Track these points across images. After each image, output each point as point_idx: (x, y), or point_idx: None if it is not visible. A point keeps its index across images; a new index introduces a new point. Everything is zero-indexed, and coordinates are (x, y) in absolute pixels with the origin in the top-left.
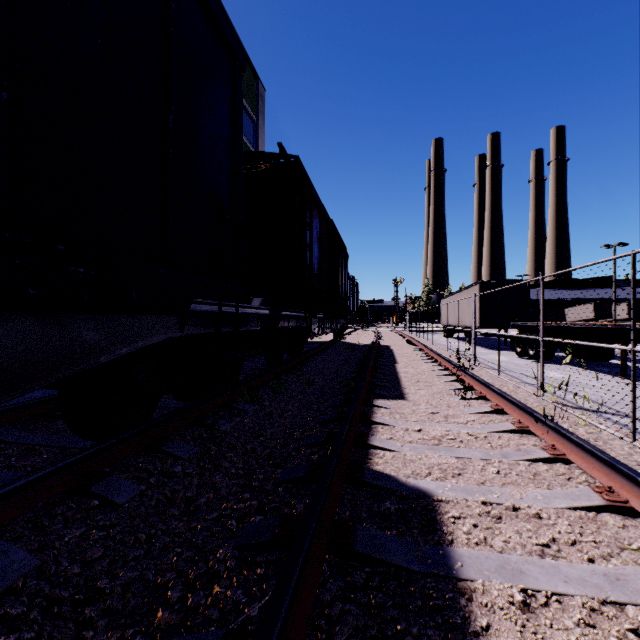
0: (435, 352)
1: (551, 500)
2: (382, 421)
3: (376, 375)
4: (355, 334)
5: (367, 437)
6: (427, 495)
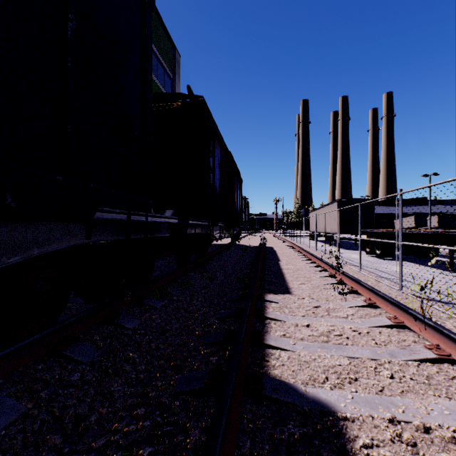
0: (308, 252)
1: None
2: (274, 317)
3: (265, 271)
4: (247, 238)
5: (263, 336)
6: (330, 410)
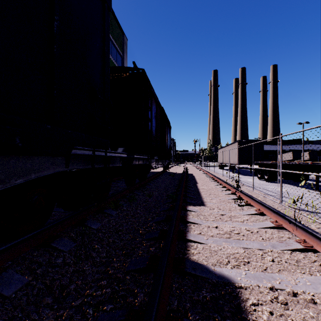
0: (217, 177)
1: (317, 286)
2: (193, 221)
3: (187, 190)
4: (174, 167)
5: (185, 233)
6: (230, 282)
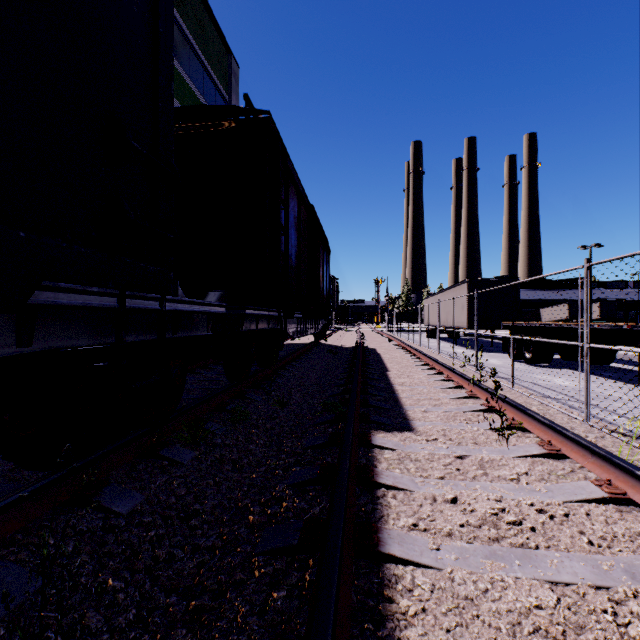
0: (430, 357)
1: None
2: (392, 482)
3: (368, 390)
4: (337, 335)
5: (376, 532)
6: None
